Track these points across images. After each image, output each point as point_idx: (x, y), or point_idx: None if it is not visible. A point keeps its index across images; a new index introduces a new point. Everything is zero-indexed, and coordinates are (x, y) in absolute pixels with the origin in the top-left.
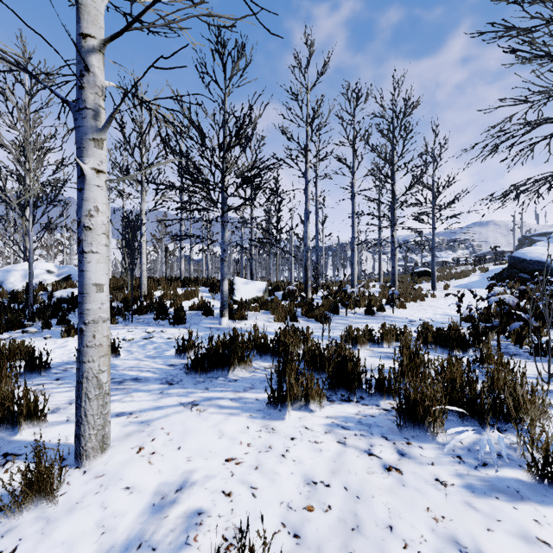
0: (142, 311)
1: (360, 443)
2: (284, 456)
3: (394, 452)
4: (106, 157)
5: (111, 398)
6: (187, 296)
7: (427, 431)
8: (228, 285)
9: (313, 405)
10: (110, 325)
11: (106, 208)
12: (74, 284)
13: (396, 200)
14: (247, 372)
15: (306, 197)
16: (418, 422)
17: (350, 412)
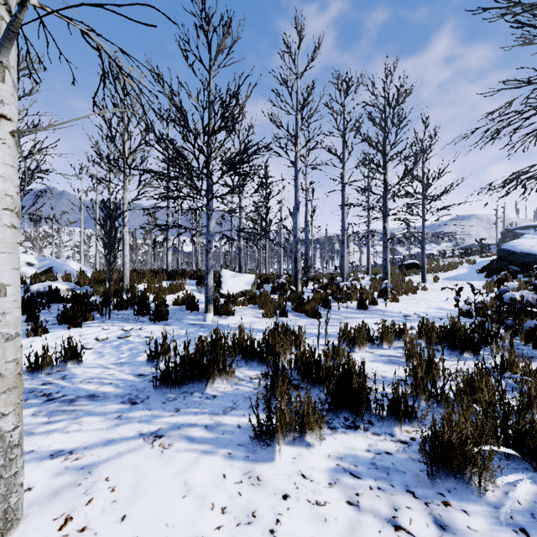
0: (122, 306)
1: (380, 505)
2: (274, 533)
3: (429, 522)
4: (11, 97)
5: (53, 427)
6: (172, 290)
7: (468, 483)
8: (216, 278)
9: (310, 436)
10: (85, 322)
11: (12, 172)
12: (54, 277)
13: (388, 191)
14: (229, 385)
15: (296, 187)
16: (454, 469)
17: (358, 447)
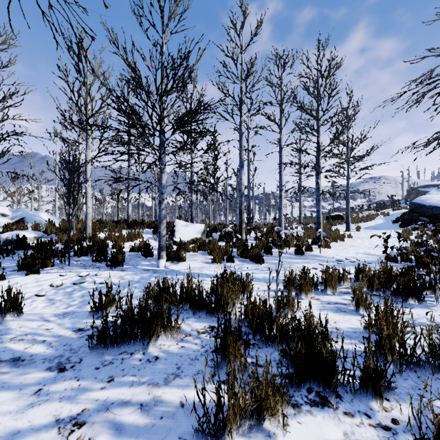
0: (82, 253)
1: None
2: None
3: None
4: None
5: None
6: (130, 238)
7: None
8: (170, 227)
9: (270, 421)
10: (44, 268)
11: None
12: (25, 226)
13: (320, 151)
14: (174, 342)
15: (240, 147)
16: None
17: (332, 438)
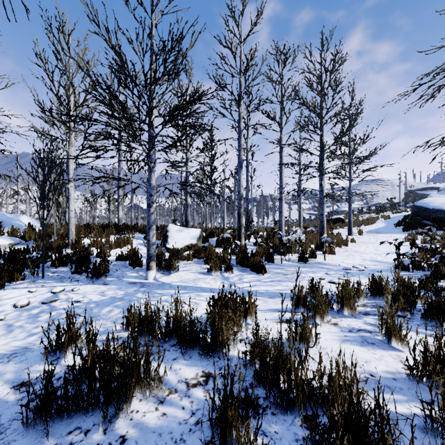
0: (61, 262)
1: None
2: None
3: None
4: None
5: None
6: (118, 244)
7: None
8: (164, 232)
9: None
10: (12, 282)
11: None
12: (0, 232)
13: (324, 151)
14: (153, 405)
15: (239, 146)
16: None
17: None
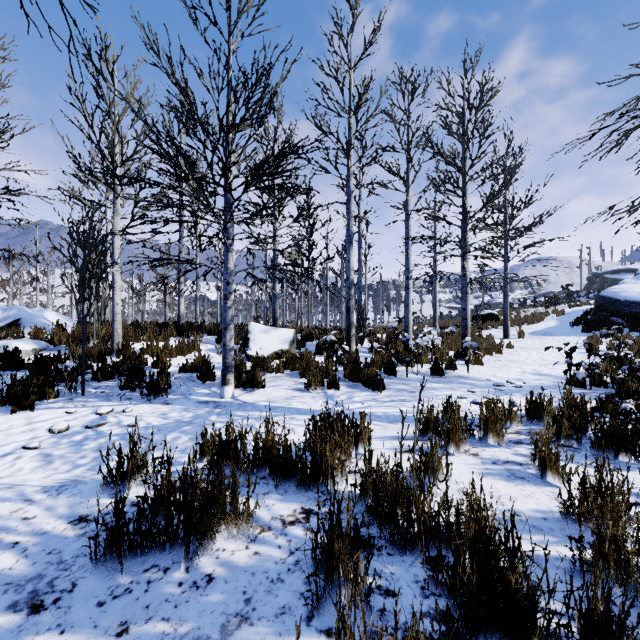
0: (105, 375)
1: None
2: None
3: None
4: None
5: None
6: (181, 350)
7: None
8: (243, 333)
9: None
10: (43, 400)
11: None
12: (20, 333)
13: (468, 220)
14: (242, 543)
15: (348, 213)
16: None
17: None
